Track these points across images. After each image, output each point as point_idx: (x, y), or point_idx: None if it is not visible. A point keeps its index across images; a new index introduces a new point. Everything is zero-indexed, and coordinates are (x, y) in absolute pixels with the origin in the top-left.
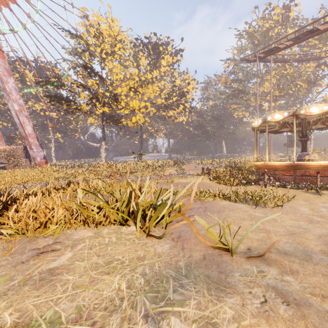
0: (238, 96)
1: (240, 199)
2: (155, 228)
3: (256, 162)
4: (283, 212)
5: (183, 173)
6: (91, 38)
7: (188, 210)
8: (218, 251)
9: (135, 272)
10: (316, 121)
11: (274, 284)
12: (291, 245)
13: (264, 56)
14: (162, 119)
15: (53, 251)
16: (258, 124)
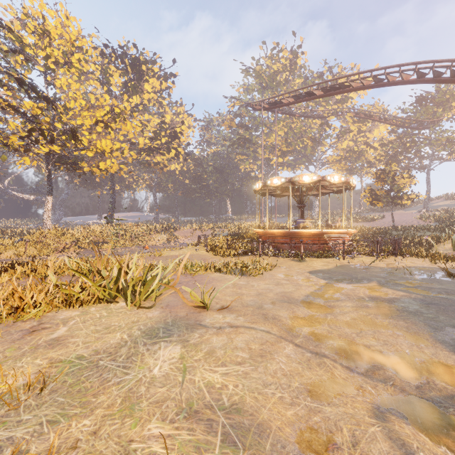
0: (244, 145)
1: (231, 270)
2: (145, 302)
3: (257, 229)
4: (262, 279)
5: (175, 243)
6: (28, 35)
7: (178, 284)
8: (198, 311)
9: (132, 330)
10: (312, 188)
11: (229, 321)
12: (254, 301)
13: (269, 108)
14: (145, 166)
15: (44, 329)
16: (259, 187)
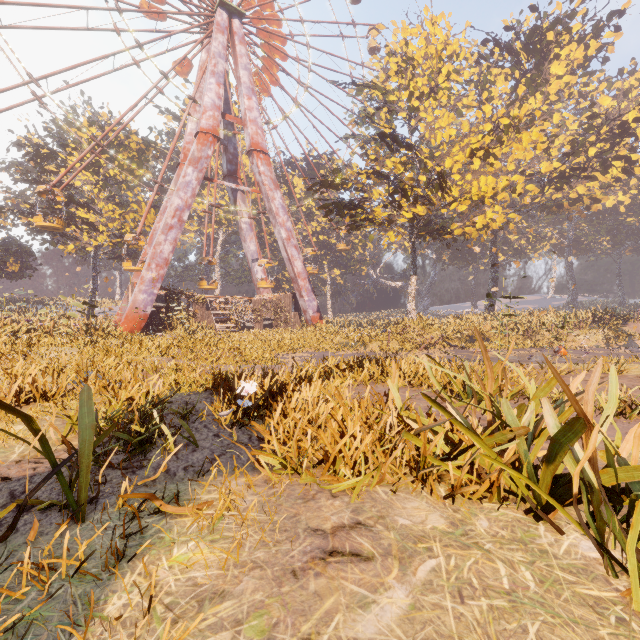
0: None
1: None
2: None
3: None
4: None
5: (627, 347)
6: (391, 79)
7: None
8: None
9: None
10: None
11: None
12: None
13: None
14: (550, 211)
15: (355, 557)
16: None
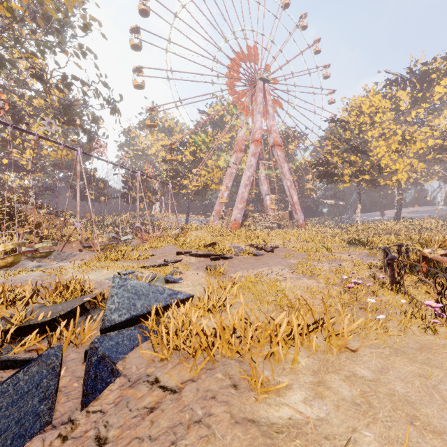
0: None
1: None
2: None
3: None
4: None
5: None
6: (352, 118)
7: None
8: None
9: None
10: None
11: None
12: None
13: None
14: (435, 162)
15: None
16: None
